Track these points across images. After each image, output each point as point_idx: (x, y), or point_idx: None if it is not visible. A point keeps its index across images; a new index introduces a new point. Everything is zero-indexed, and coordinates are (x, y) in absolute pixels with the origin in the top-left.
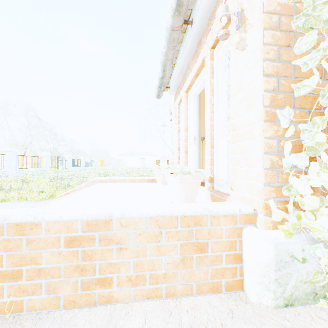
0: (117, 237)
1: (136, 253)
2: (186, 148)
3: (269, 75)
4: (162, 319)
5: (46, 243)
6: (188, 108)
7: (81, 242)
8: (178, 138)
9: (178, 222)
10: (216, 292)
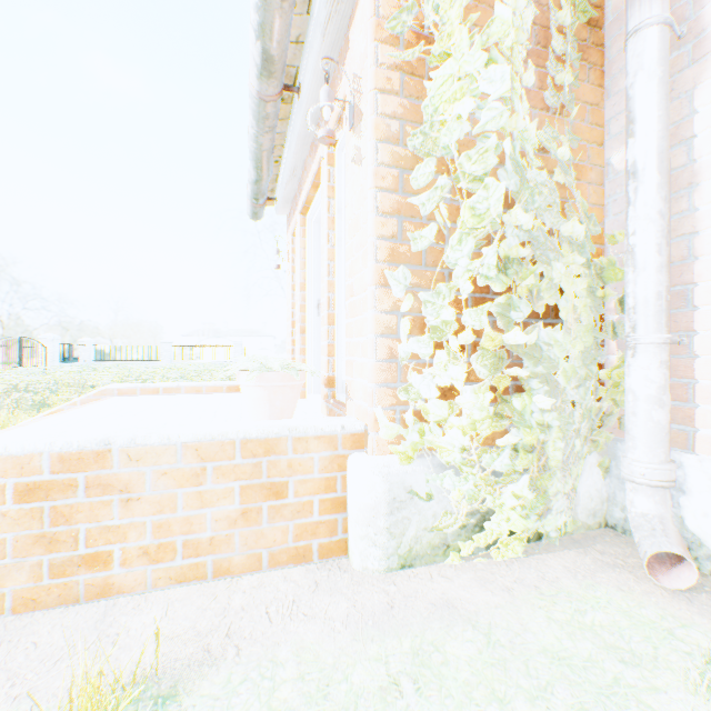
0: (122, 479)
1: (157, 507)
2: (303, 324)
3: (387, 213)
4: (198, 606)
5: None
6: (307, 246)
7: (50, 492)
8: (293, 302)
9: (236, 449)
10: (302, 562)
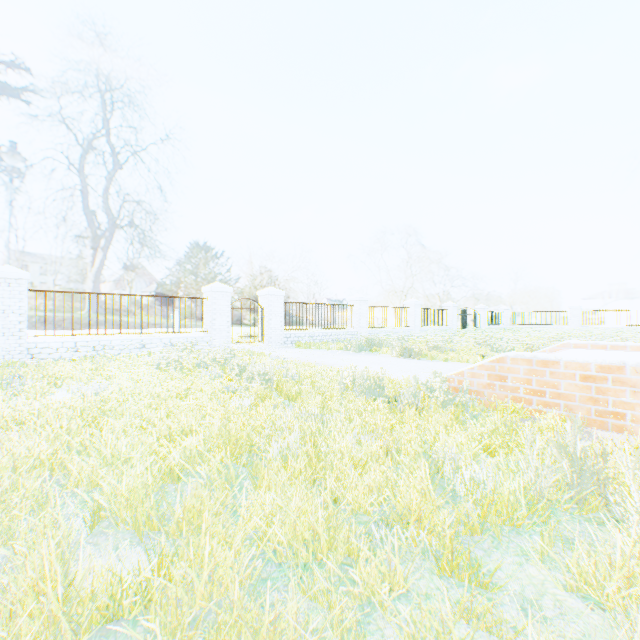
0: (630, 381)
1: None
2: None
3: None
4: None
5: (563, 376)
6: None
7: (593, 380)
8: None
9: None
10: None
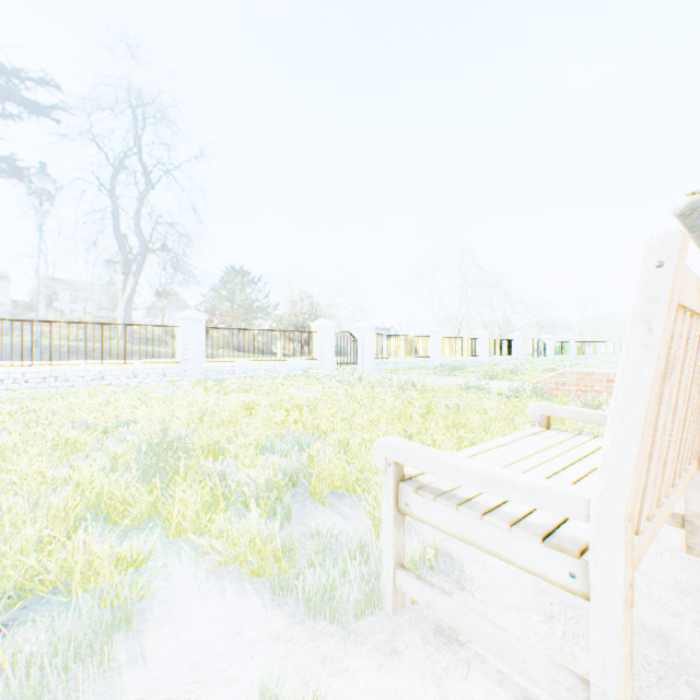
0: None
1: None
2: None
3: None
4: None
5: (597, 381)
6: None
7: (612, 382)
8: None
9: None
10: None
